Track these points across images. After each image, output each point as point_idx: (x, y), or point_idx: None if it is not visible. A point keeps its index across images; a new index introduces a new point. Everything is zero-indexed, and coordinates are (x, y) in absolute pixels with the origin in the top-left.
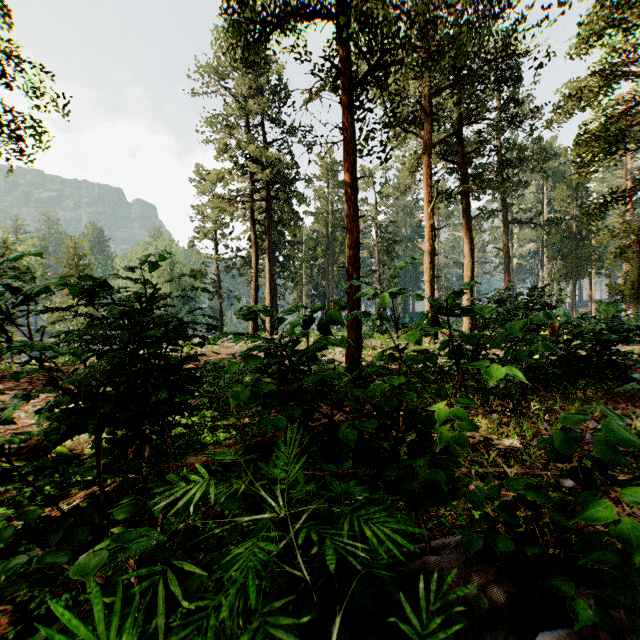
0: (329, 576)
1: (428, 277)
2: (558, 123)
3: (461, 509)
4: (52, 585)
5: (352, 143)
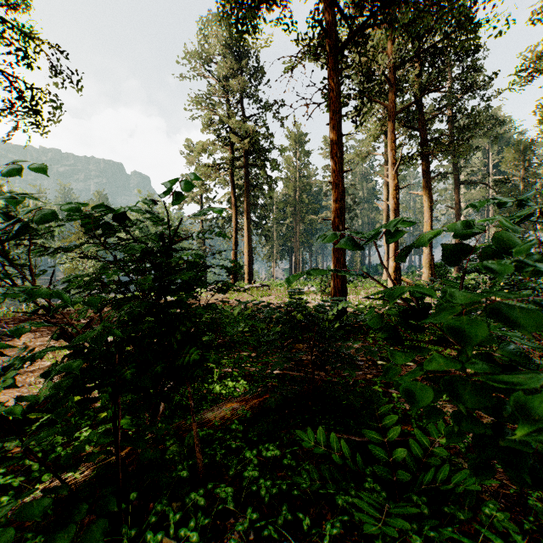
0: None
1: None
2: (521, 86)
3: (542, 493)
4: None
5: (338, 102)
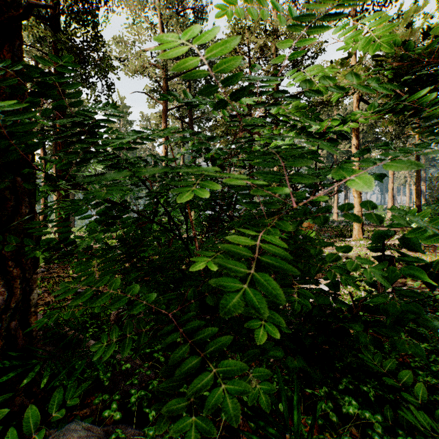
0: None
1: None
2: None
3: None
4: None
5: None
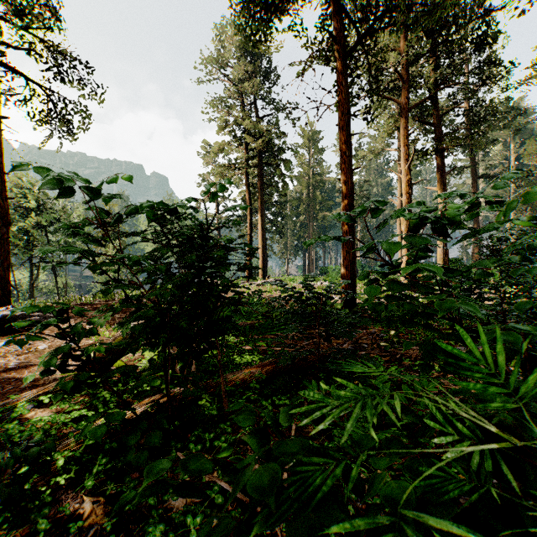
0: (536, 518)
1: (405, 227)
2: None
3: None
4: (197, 496)
5: (347, 104)
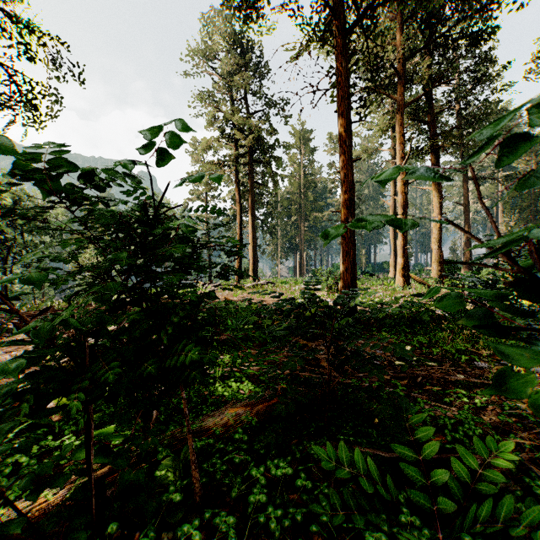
0: None
1: None
2: (538, 73)
3: None
4: None
5: (347, 87)
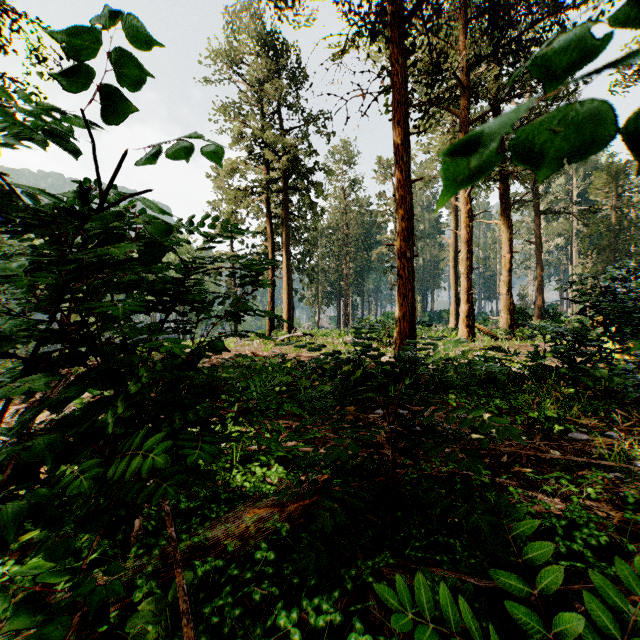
0: None
1: (464, 268)
2: (625, 86)
3: None
4: None
5: (405, 90)
